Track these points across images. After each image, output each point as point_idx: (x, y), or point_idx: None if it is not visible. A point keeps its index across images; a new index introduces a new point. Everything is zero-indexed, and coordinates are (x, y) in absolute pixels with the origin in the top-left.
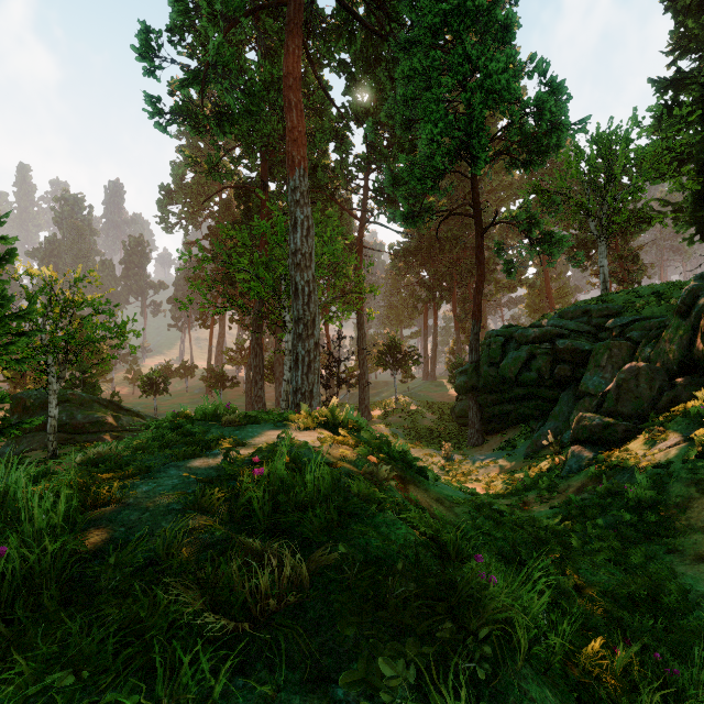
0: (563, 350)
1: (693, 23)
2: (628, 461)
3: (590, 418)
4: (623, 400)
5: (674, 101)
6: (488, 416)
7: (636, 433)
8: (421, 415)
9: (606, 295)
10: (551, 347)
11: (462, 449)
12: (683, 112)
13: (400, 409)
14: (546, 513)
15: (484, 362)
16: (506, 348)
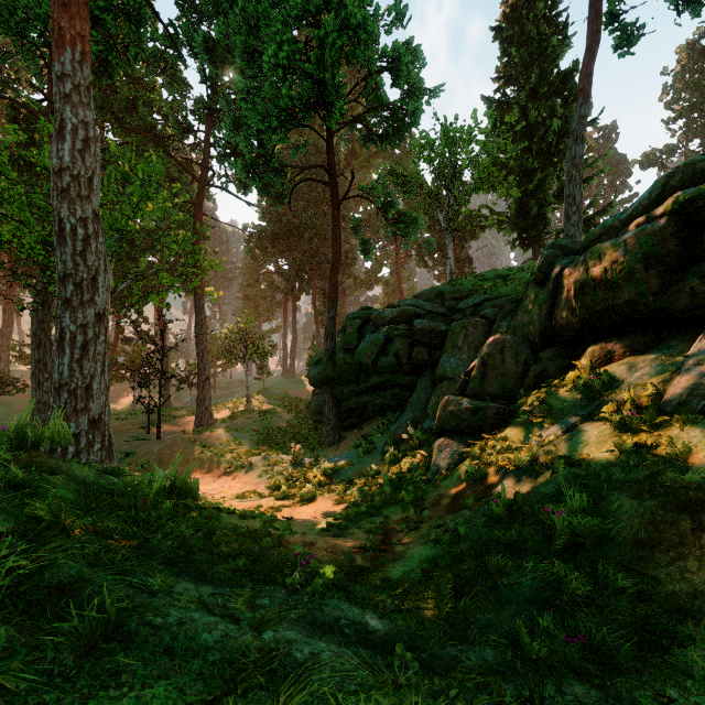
0: (421, 330)
1: (515, 51)
2: (522, 457)
3: (457, 402)
4: (489, 379)
5: (502, 117)
6: (345, 410)
7: (508, 417)
8: (275, 414)
9: (456, 280)
10: (409, 327)
11: (317, 450)
12: (512, 121)
13: (251, 409)
14: (419, 558)
15: (340, 348)
16: (363, 331)
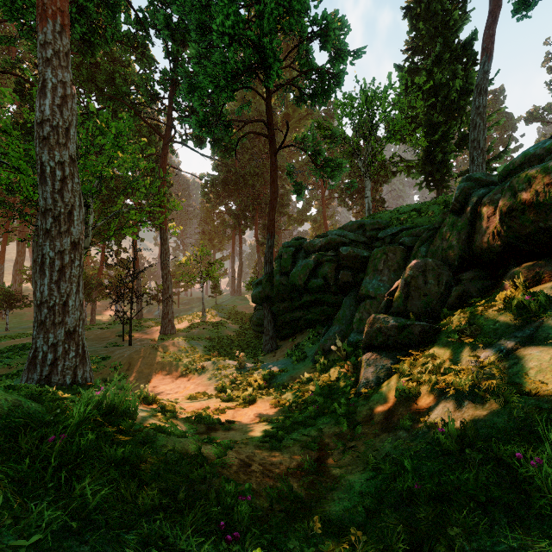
0: (346, 256)
1: (423, 25)
2: (462, 379)
3: (384, 320)
4: (412, 299)
5: (411, 81)
6: (281, 323)
7: (433, 334)
8: (224, 325)
9: (374, 215)
10: (336, 254)
11: (258, 356)
12: (421, 81)
13: (206, 321)
14: (360, 489)
15: (277, 272)
16: (296, 257)
